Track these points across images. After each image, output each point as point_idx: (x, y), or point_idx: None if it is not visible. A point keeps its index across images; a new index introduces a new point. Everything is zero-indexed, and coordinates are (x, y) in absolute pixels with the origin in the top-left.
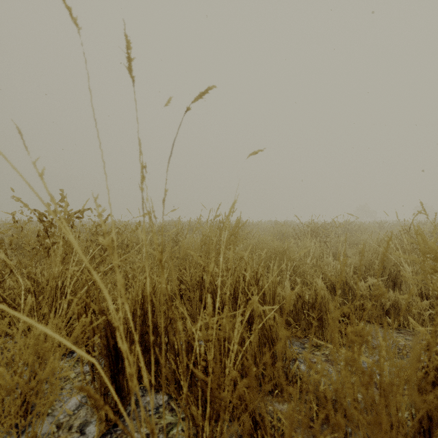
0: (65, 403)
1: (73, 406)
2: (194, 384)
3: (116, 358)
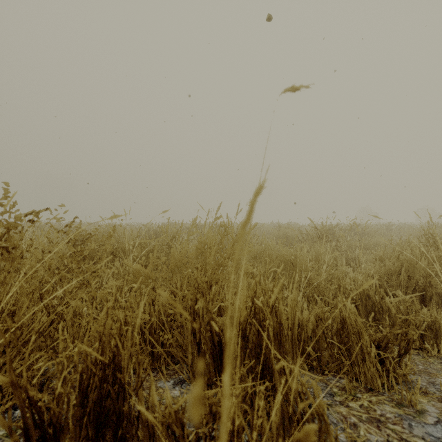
0: None
1: None
2: None
3: None
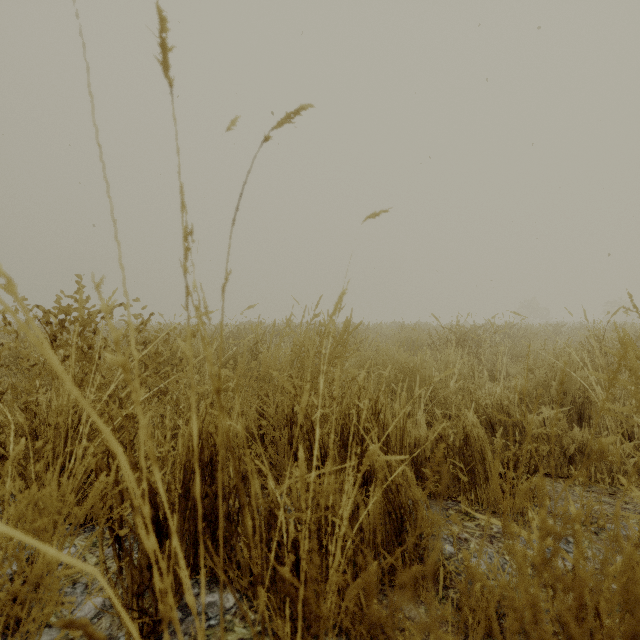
0: (79, 606)
1: (91, 612)
2: (279, 579)
3: (157, 538)
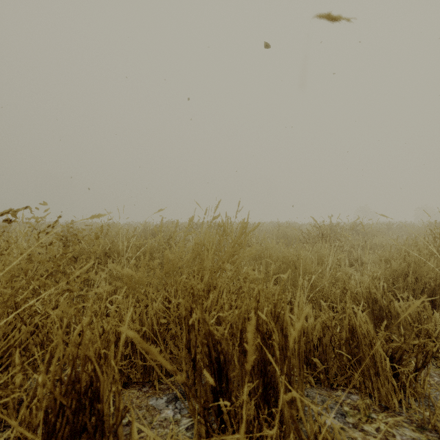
0: None
1: None
2: None
3: None
